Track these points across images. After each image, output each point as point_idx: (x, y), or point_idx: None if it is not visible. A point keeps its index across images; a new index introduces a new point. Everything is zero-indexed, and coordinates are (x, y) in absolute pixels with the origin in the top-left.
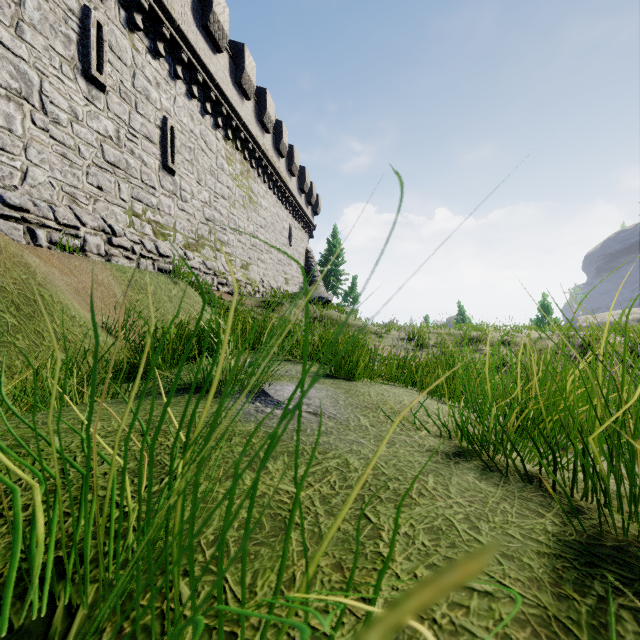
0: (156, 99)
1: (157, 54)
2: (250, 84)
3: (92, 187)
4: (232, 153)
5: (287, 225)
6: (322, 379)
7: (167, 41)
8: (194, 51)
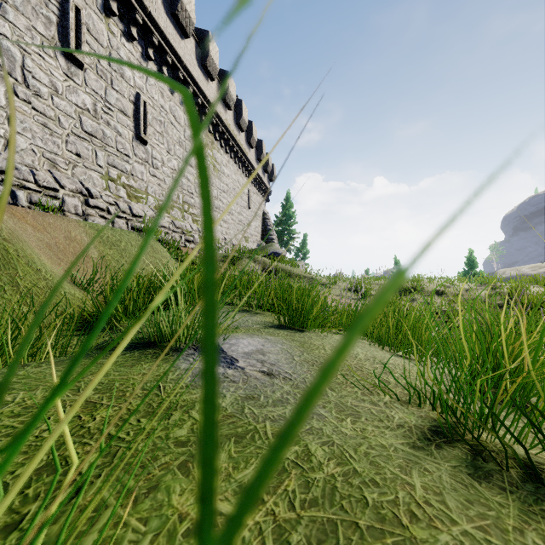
0: (130, 77)
1: (131, 37)
2: (214, 66)
3: (71, 154)
4: None
5: (246, 190)
6: (277, 330)
7: (140, 26)
8: (164, 36)
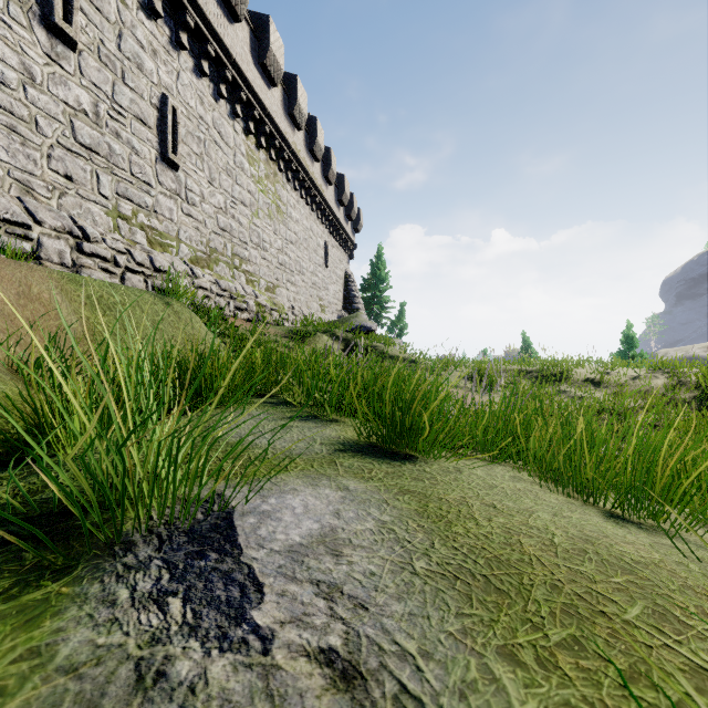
0: (152, 71)
1: (153, 13)
2: (276, 66)
3: (57, 175)
4: (255, 151)
5: (323, 242)
6: (367, 461)
7: None
8: (203, 15)
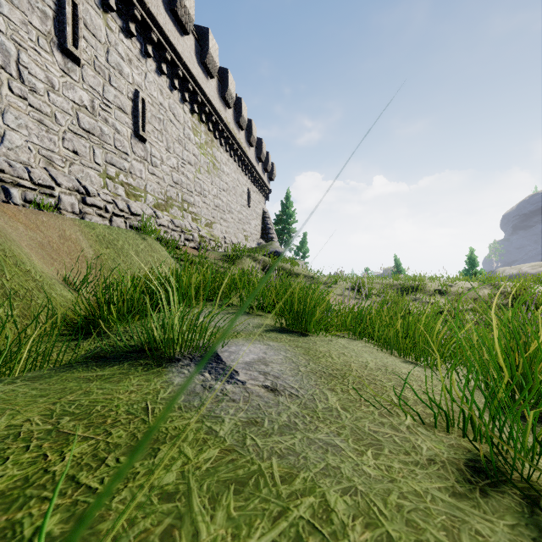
0: (128, 74)
1: (129, 34)
2: (213, 64)
3: (68, 151)
4: (198, 125)
5: (246, 189)
6: (279, 335)
7: (138, 22)
8: (163, 32)
